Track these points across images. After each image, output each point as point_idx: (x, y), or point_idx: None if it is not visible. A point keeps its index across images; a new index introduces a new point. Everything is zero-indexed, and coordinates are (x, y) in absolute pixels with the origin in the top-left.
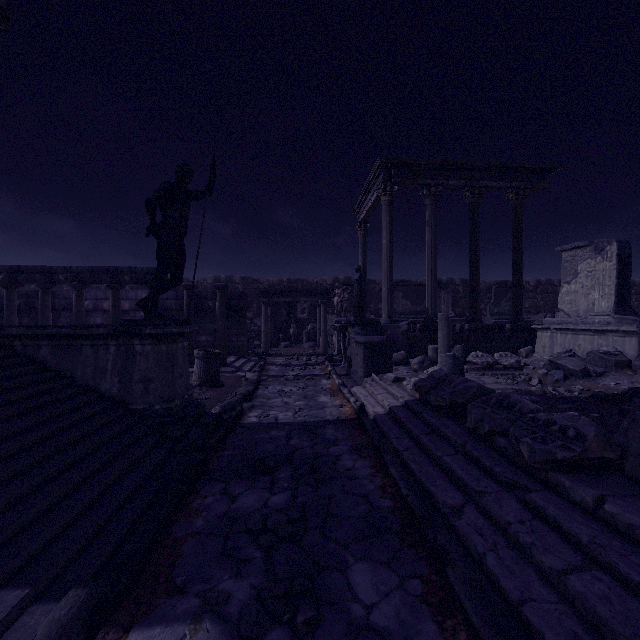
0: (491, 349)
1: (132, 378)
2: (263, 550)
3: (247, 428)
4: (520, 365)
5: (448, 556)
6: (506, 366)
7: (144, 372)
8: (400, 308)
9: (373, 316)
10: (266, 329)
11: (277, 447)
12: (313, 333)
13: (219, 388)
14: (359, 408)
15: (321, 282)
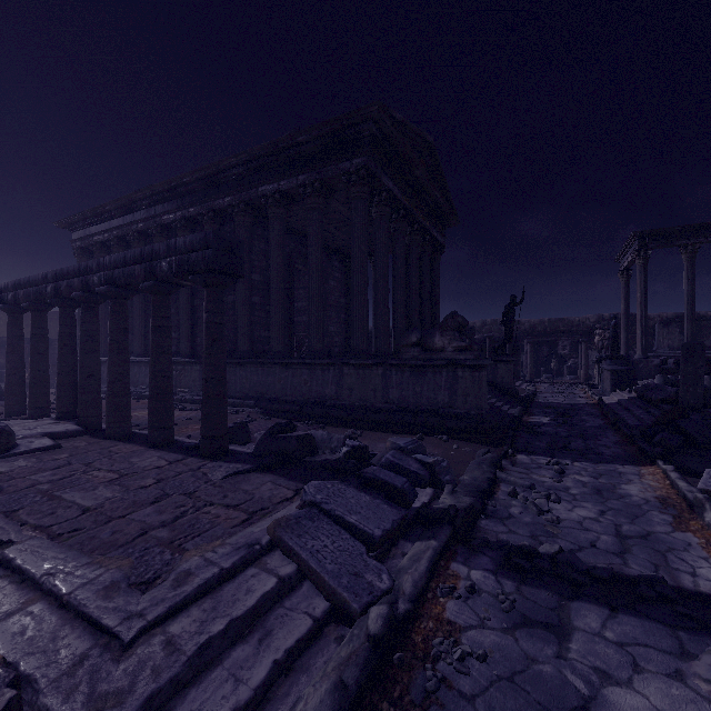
0: None
1: (497, 376)
2: (556, 415)
3: (539, 402)
4: None
5: (609, 412)
6: None
7: (501, 374)
8: (676, 344)
9: None
10: (531, 363)
11: (555, 406)
12: (574, 367)
13: None
14: (599, 399)
15: (583, 320)
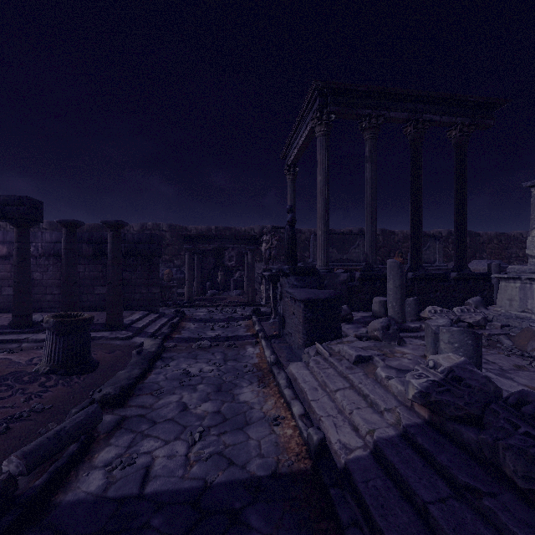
0: (435, 300)
1: None
2: None
3: None
4: (486, 322)
5: None
6: (470, 324)
7: None
8: None
9: (300, 264)
10: (190, 277)
11: None
12: (241, 281)
13: (82, 376)
14: (316, 449)
15: (249, 230)
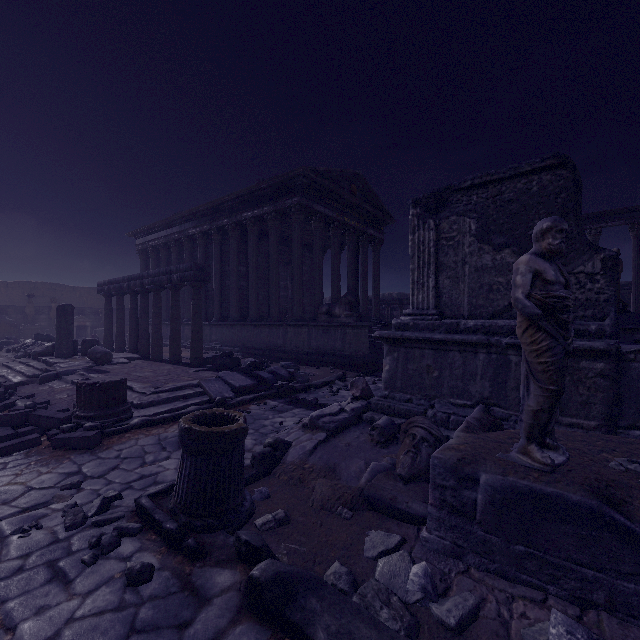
0: None
1: None
2: None
3: None
4: None
5: None
6: None
7: None
8: None
9: None
10: None
11: None
12: None
13: None
14: None
15: None
